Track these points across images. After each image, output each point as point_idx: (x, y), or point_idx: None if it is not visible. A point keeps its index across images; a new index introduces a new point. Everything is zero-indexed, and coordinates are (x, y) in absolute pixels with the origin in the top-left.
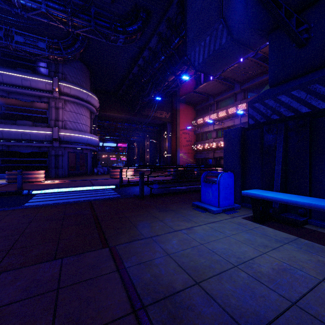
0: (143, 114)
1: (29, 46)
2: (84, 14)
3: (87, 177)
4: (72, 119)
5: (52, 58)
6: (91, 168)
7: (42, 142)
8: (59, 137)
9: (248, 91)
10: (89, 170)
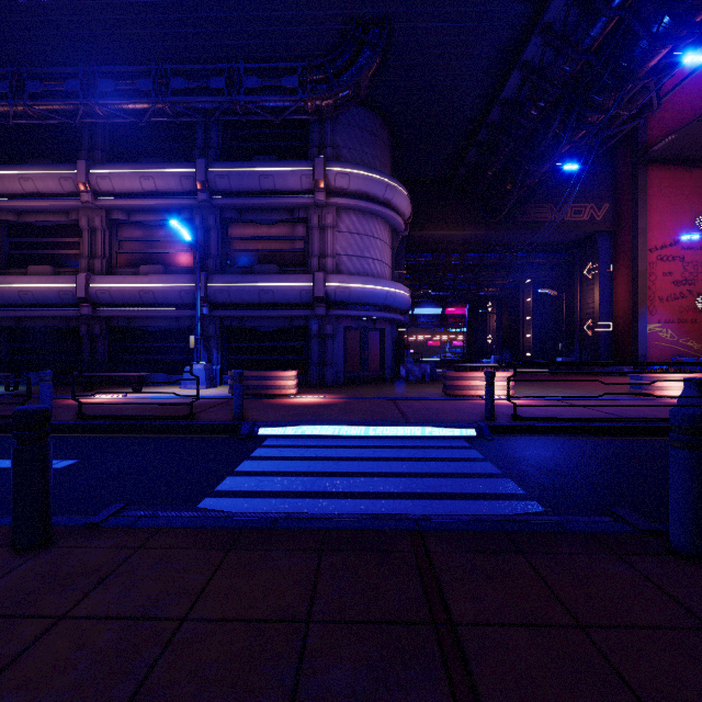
0: (523, 220)
1: (269, 93)
2: None
3: (385, 389)
4: (353, 249)
5: (310, 108)
6: (393, 365)
7: (295, 307)
8: (325, 293)
9: None
10: (387, 371)
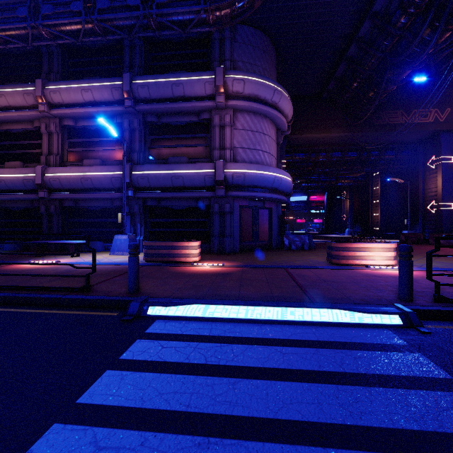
0: (378, 124)
1: (176, 7)
2: None
3: (274, 256)
4: (247, 143)
5: (211, 19)
6: (278, 236)
7: (201, 190)
8: (224, 178)
9: None
10: (274, 241)
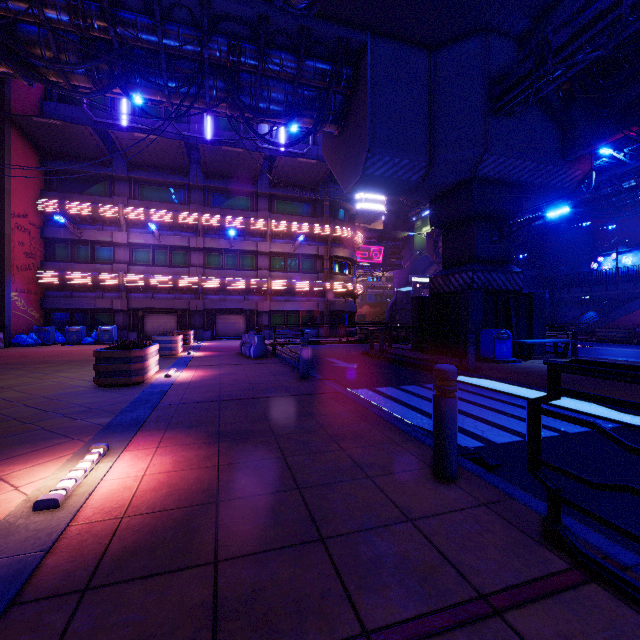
0: None
1: None
2: None
3: None
4: None
5: None
6: None
7: None
8: None
9: (212, 193)
10: None
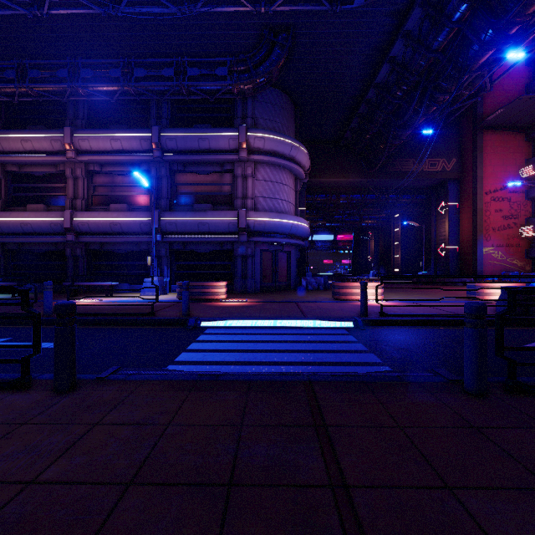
0: (393, 171)
1: (206, 79)
2: None
3: (291, 295)
4: (267, 192)
5: (236, 91)
6: (296, 278)
7: (225, 235)
8: (247, 225)
9: None
10: (292, 282)
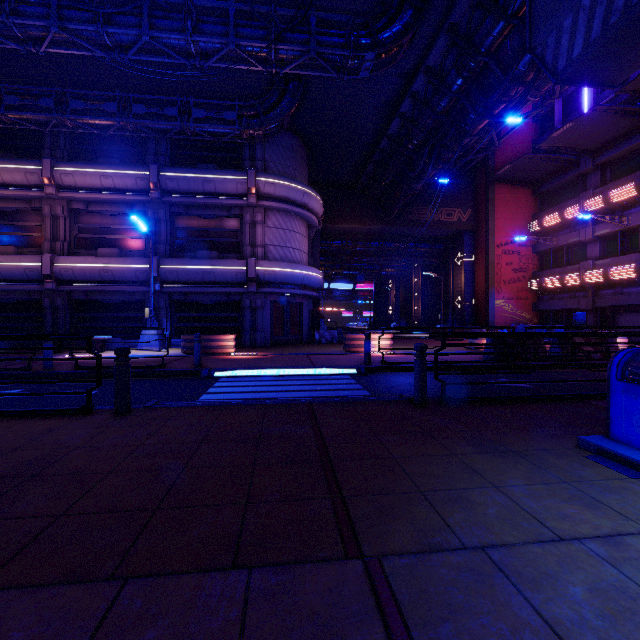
0: (410, 219)
1: (213, 122)
2: (297, 33)
3: (303, 348)
4: (278, 240)
5: (245, 135)
6: (309, 331)
7: (232, 285)
8: (256, 275)
9: None
10: (305, 336)
